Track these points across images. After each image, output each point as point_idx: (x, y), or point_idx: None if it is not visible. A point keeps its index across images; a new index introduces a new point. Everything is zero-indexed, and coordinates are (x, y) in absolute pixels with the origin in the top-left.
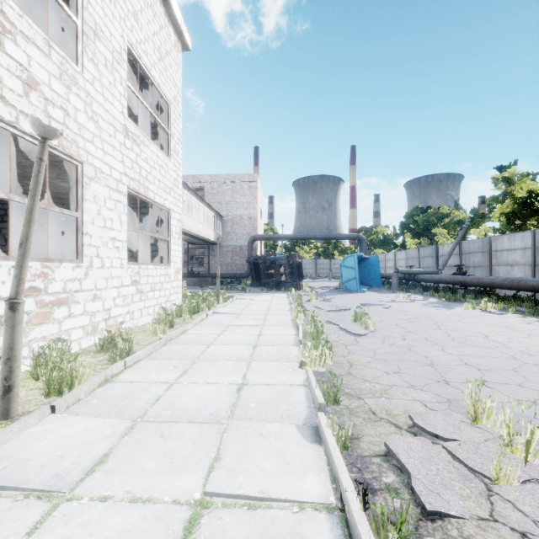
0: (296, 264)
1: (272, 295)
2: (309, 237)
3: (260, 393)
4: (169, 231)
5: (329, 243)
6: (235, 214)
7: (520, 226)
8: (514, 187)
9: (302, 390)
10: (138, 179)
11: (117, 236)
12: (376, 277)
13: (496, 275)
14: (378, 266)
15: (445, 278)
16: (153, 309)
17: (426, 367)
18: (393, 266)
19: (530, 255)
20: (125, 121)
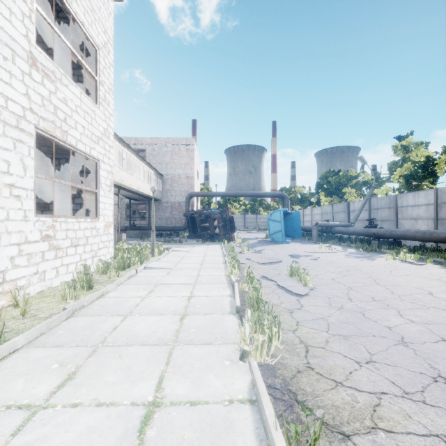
0: (229, 217)
1: (207, 246)
2: (240, 194)
3: (179, 432)
4: (98, 182)
5: (256, 201)
6: (174, 173)
7: (417, 186)
8: (410, 154)
9: (249, 416)
10: (52, 120)
11: (17, 182)
12: (298, 229)
13: (402, 228)
14: (299, 220)
15: (360, 230)
16: (75, 266)
17: (401, 348)
18: (310, 220)
19: (433, 210)
20: (30, 48)
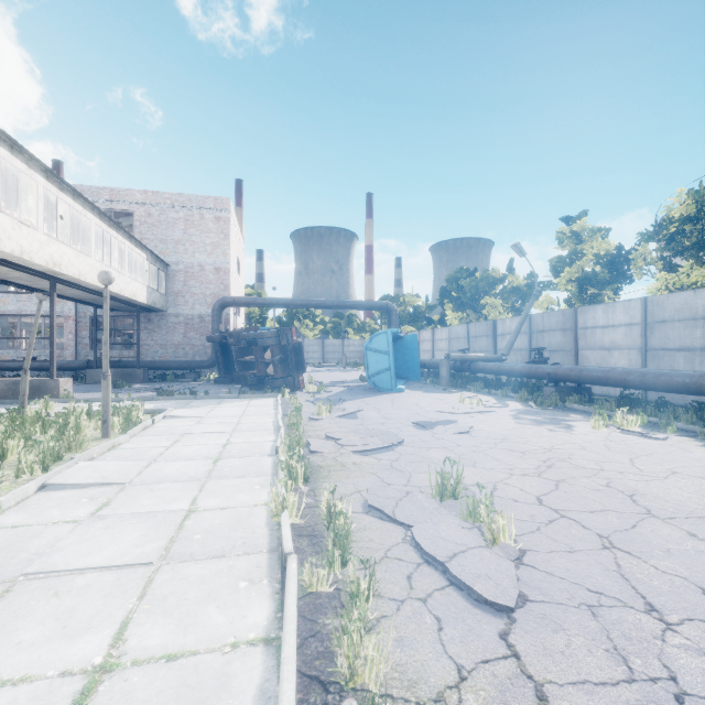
0: (293, 345)
1: (247, 403)
2: (314, 303)
3: None
4: None
5: (341, 317)
6: (191, 261)
7: (595, 296)
8: (583, 245)
9: None
10: None
11: None
12: (414, 366)
13: (585, 364)
14: (417, 349)
15: (522, 368)
16: None
17: None
18: (431, 349)
19: (640, 334)
20: None
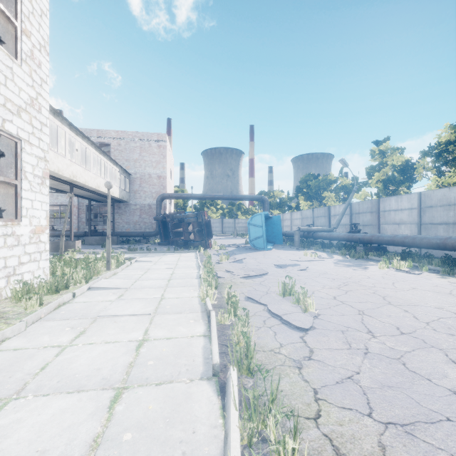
0: (205, 222)
1: (179, 255)
2: (217, 196)
3: None
4: (18, 170)
5: (234, 205)
6: (143, 172)
7: (394, 191)
8: (387, 159)
9: None
10: None
11: None
12: (279, 235)
13: (384, 233)
14: (280, 225)
15: (344, 235)
16: None
17: None
18: (290, 225)
19: (417, 215)
20: None
